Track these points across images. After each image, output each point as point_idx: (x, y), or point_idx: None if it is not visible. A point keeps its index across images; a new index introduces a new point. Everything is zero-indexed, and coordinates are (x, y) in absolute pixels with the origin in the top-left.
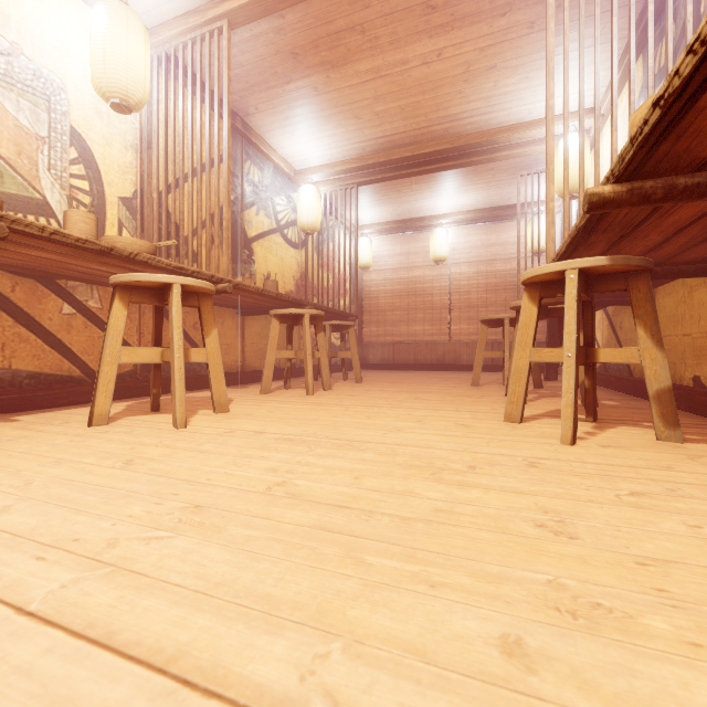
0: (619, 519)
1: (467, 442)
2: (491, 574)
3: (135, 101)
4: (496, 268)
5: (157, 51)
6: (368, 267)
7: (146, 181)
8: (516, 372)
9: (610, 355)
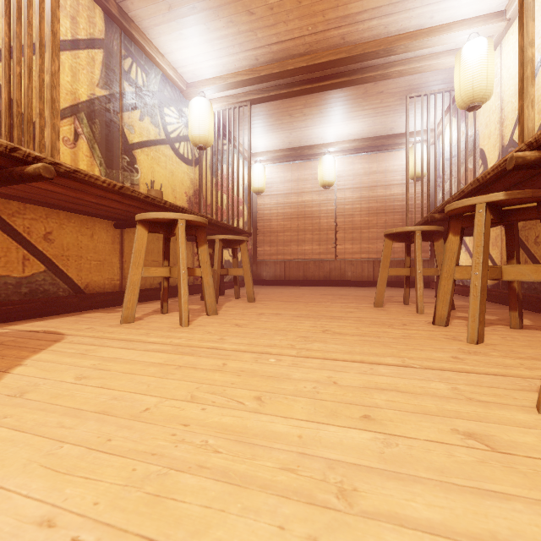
0: None
1: None
2: None
3: None
4: (377, 194)
5: None
6: (262, 191)
7: None
8: None
9: None
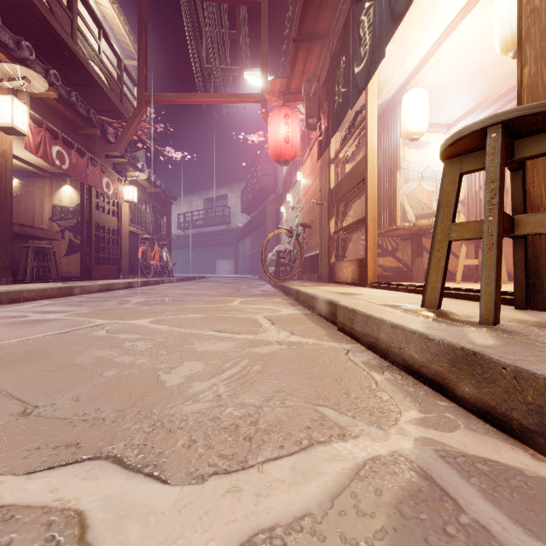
0: None
1: None
2: None
3: None
4: None
5: None
6: None
7: (469, 190)
8: None
9: None
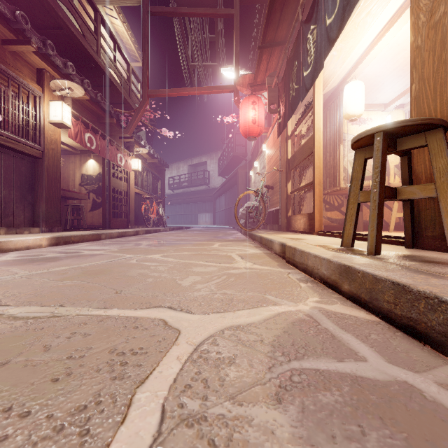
0: None
1: None
2: None
3: None
4: None
5: (408, 110)
6: None
7: None
8: None
9: None
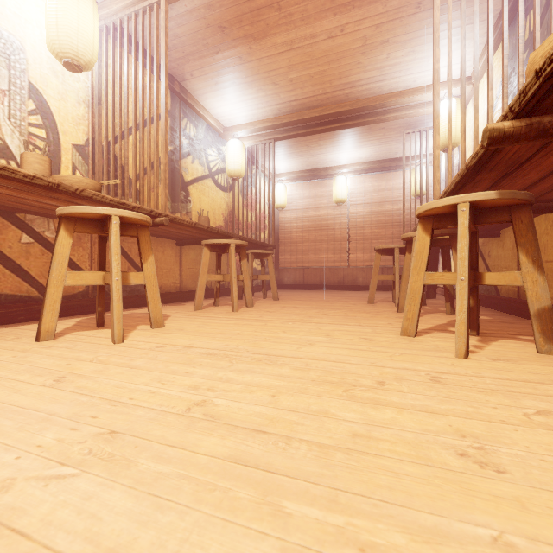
0: (538, 445)
1: (372, 356)
2: (426, 529)
3: (85, 61)
4: (385, 209)
5: (106, 22)
6: (283, 207)
7: (96, 132)
8: (411, 293)
9: (495, 278)
